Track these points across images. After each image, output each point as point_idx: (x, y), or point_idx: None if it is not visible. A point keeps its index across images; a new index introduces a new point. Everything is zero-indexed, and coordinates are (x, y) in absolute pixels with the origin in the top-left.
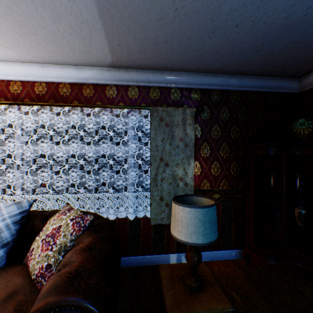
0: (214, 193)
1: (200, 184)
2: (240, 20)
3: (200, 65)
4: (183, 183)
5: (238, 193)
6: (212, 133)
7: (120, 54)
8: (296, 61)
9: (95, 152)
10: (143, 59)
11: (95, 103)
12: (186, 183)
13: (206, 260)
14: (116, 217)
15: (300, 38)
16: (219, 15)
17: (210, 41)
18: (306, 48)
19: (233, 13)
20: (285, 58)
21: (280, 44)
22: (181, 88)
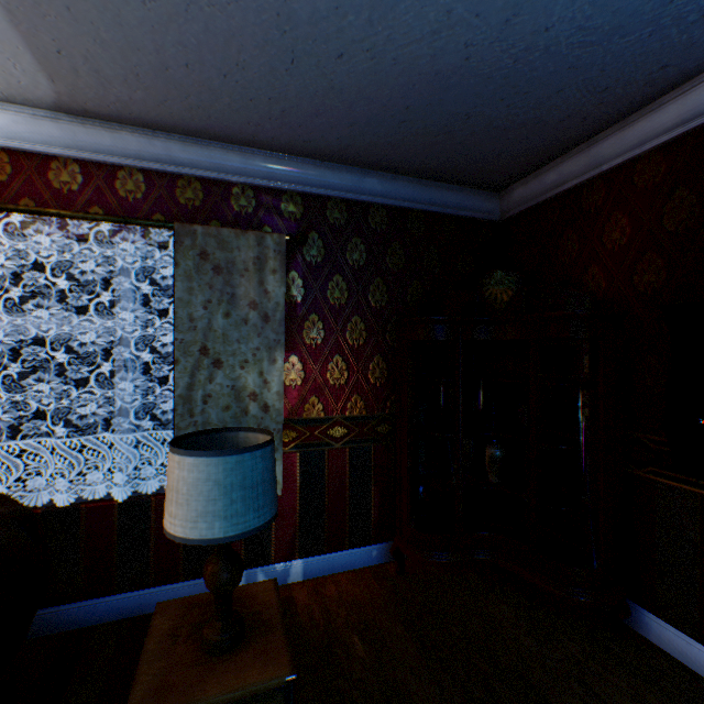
0: (335, 426)
1: (302, 406)
2: (343, 44)
3: (293, 139)
4: (258, 406)
5: (386, 424)
6: (329, 294)
7: (72, 77)
8: (482, 155)
9: (20, 332)
10: (145, 102)
11: (15, 202)
12: (267, 406)
13: (316, 575)
14: (84, 498)
15: (473, 107)
16: (293, 22)
17: (295, 83)
18: (490, 130)
19: (322, 24)
20: (460, 146)
21: (442, 114)
22: (258, 186)
